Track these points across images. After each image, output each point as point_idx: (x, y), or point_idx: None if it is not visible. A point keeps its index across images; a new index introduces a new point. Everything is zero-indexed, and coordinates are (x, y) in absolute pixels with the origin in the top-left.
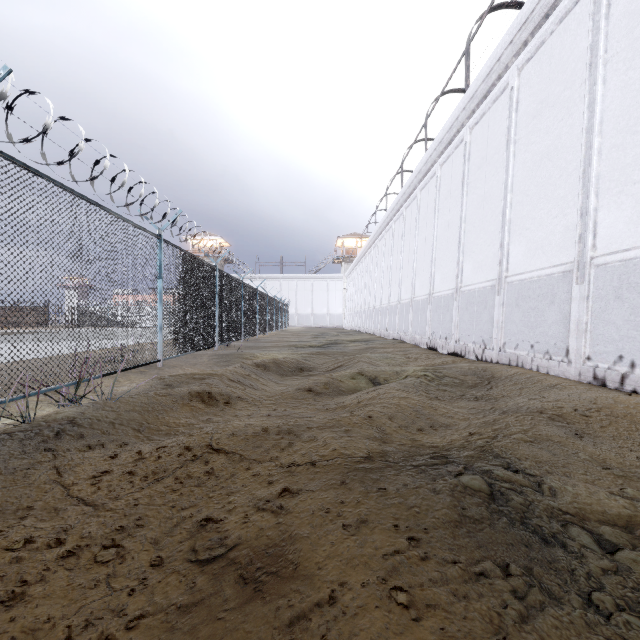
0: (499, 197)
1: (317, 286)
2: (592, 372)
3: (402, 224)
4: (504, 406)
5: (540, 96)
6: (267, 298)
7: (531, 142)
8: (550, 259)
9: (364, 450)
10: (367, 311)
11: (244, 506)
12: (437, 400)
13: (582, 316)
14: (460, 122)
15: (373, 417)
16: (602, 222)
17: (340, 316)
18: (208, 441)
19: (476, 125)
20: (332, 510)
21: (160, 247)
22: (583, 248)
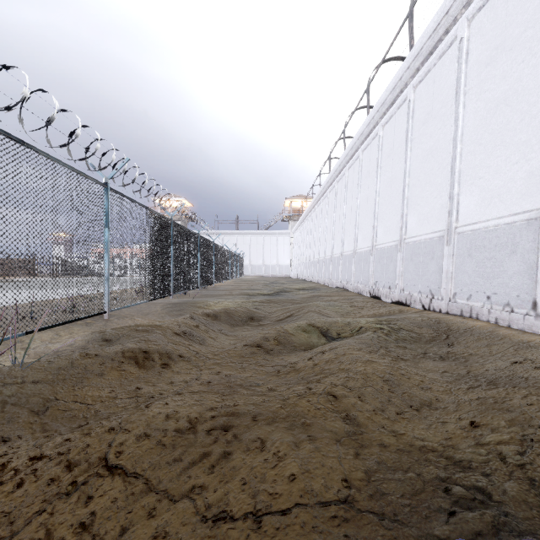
0: (447, 149)
1: (268, 241)
2: None
3: (345, 183)
4: (484, 371)
5: (495, 42)
6: (223, 250)
7: (484, 90)
8: (509, 207)
9: (339, 477)
10: (312, 262)
11: None
12: (401, 361)
13: None
14: (404, 82)
15: (338, 396)
16: None
17: (288, 267)
18: (104, 450)
19: (420, 83)
20: None
21: (106, 196)
22: None
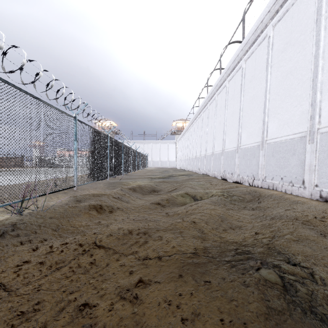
0: (262, 97)
1: (162, 146)
2: (319, 193)
3: (207, 113)
4: (271, 214)
5: (286, 40)
6: (136, 152)
7: (280, 66)
8: (292, 130)
9: (192, 247)
10: (188, 159)
11: (111, 294)
12: (231, 210)
13: (312, 162)
14: (239, 57)
15: (196, 222)
16: (324, 108)
17: (174, 162)
18: (94, 240)
19: (248, 58)
20: (173, 303)
21: (75, 123)
22: (313, 123)
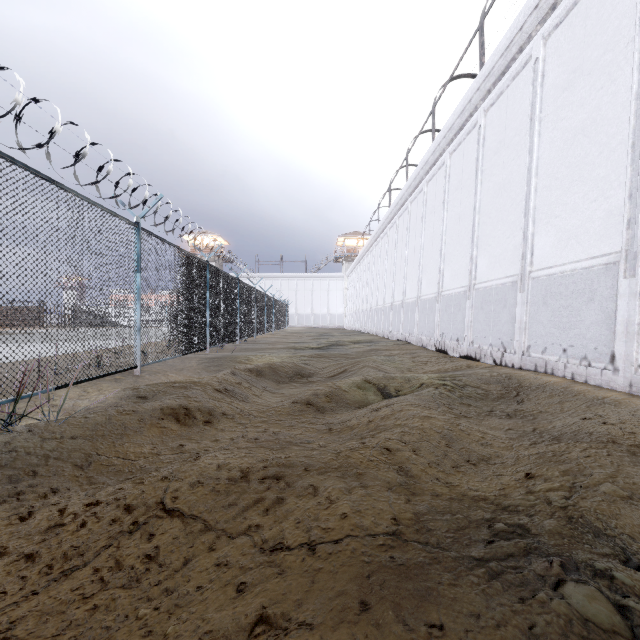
0: (521, 183)
1: (317, 285)
2: None
3: (407, 219)
4: (550, 428)
5: (572, 64)
6: (265, 297)
7: (561, 118)
8: (587, 250)
9: (388, 516)
10: (369, 311)
11: None
12: (464, 418)
13: (633, 316)
14: (473, 104)
15: (392, 450)
16: None
17: (341, 316)
18: (160, 496)
19: (492, 106)
20: None
21: (138, 237)
22: (633, 235)
